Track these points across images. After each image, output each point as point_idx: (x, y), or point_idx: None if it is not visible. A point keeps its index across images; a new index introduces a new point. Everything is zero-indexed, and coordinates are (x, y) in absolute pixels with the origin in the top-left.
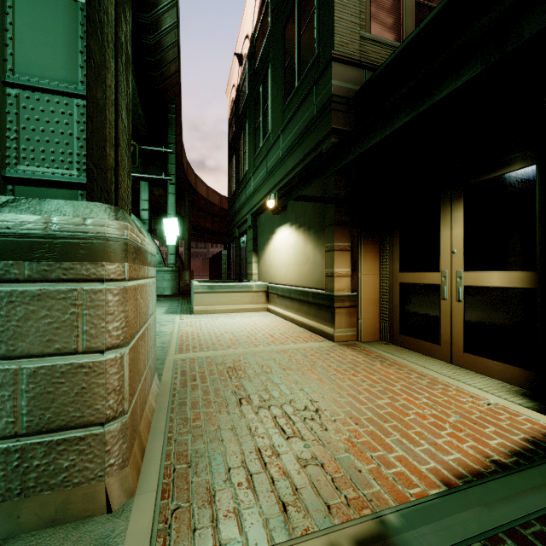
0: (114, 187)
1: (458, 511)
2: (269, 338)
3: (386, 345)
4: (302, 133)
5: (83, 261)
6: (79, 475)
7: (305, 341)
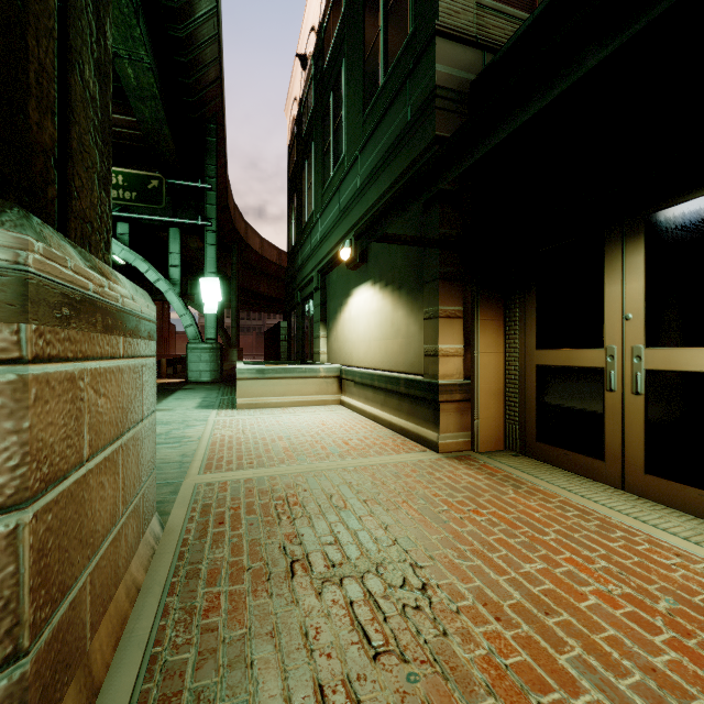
0: (65, 195)
1: None
2: (342, 446)
3: (515, 457)
4: (390, 149)
5: None
6: None
7: (396, 452)
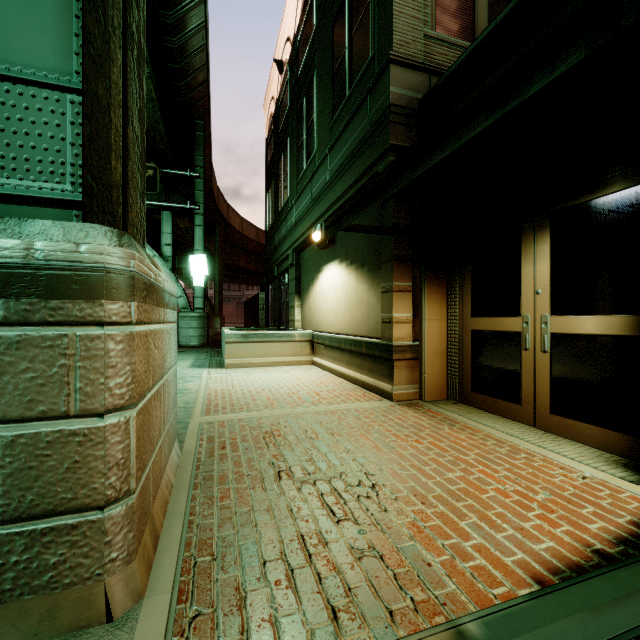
0: (123, 210)
1: (556, 618)
2: (314, 396)
3: (454, 404)
4: (354, 151)
5: (75, 299)
6: (71, 574)
7: (358, 400)
